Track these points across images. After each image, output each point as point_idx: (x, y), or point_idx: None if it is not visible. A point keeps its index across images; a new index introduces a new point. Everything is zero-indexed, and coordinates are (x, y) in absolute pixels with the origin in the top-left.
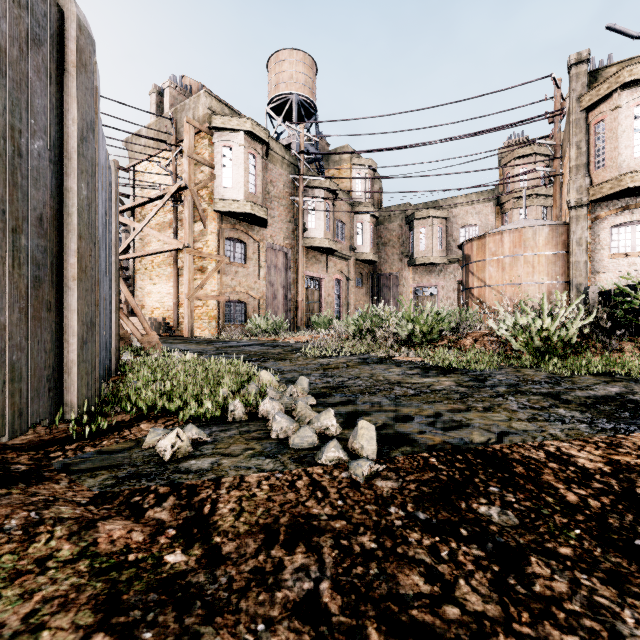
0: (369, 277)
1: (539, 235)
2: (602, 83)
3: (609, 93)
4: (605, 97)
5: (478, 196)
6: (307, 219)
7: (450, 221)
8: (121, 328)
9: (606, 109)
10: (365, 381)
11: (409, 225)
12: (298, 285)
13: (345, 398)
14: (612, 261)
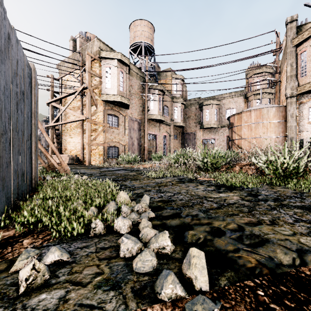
0: (180, 134)
1: (270, 112)
2: (305, 31)
3: (309, 36)
4: (306, 39)
5: (235, 93)
6: (149, 105)
7: (221, 106)
8: (49, 161)
9: (307, 45)
10: (184, 196)
11: (200, 108)
12: (145, 138)
13: (173, 211)
14: (309, 125)
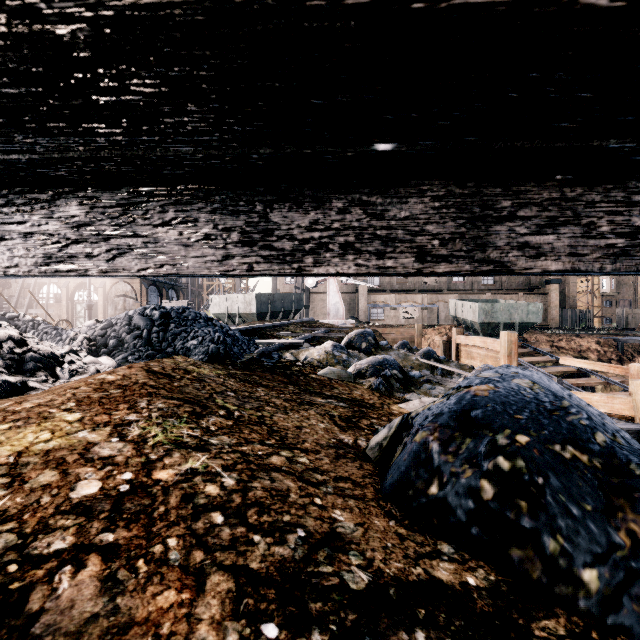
0: None
1: None
2: None
3: None
4: None
5: None
6: None
7: None
8: None
9: None
10: None
11: None
12: None
13: None
14: None
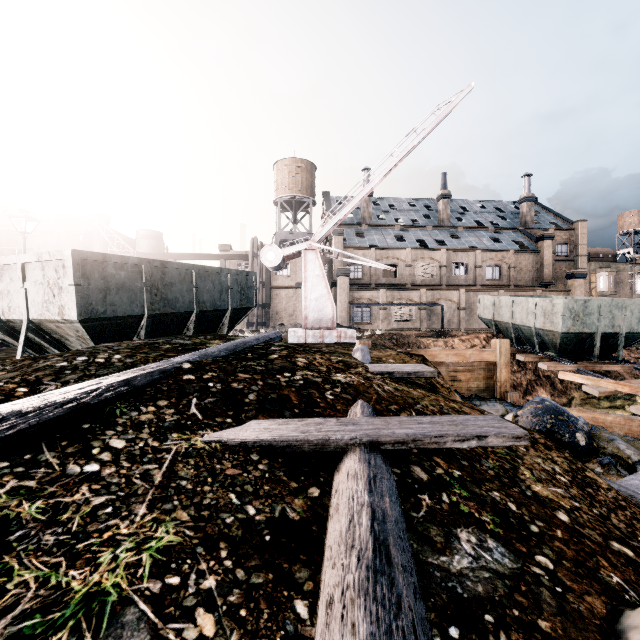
0: None
1: None
2: None
3: None
4: None
5: None
6: (637, 287)
7: None
8: None
9: None
10: None
11: None
12: None
13: None
14: None
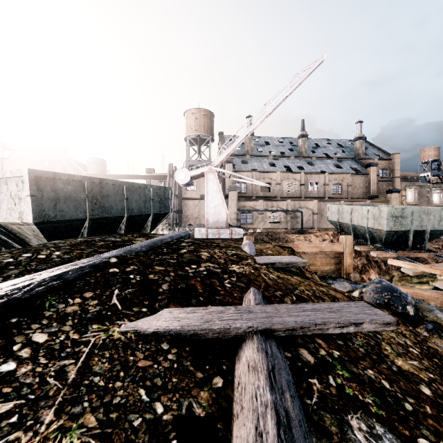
0: None
1: None
2: None
3: None
4: None
5: None
6: (433, 199)
7: None
8: None
9: None
10: None
11: None
12: None
13: None
14: None
